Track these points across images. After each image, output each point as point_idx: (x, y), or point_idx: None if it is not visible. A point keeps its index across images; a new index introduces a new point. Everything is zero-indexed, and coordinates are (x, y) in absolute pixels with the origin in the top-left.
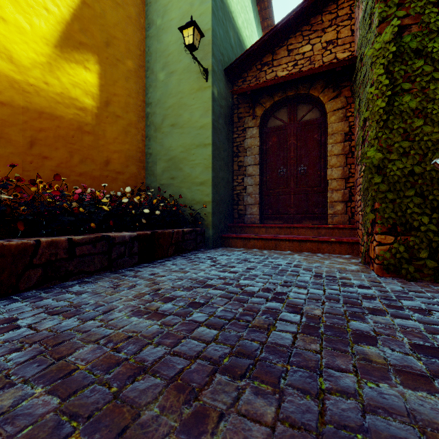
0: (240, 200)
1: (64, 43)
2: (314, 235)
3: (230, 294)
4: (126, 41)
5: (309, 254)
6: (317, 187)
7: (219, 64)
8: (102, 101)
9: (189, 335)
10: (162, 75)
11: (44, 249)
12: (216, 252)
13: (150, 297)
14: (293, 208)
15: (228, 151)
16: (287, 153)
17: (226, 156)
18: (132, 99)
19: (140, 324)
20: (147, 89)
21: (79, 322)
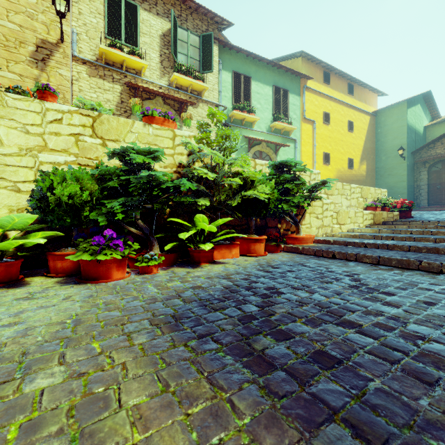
0: (417, 198)
1: (360, 161)
2: None
3: None
4: (371, 150)
5: None
6: None
7: (409, 153)
8: (366, 172)
9: None
10: (384, 158)
11: None
12: None
13: None
14: (444, 200)
15: (412, 181)
16: (441, 180)
17: (411, 183)
18: (372, 168)
19: None
20: (376, 162)
21: None
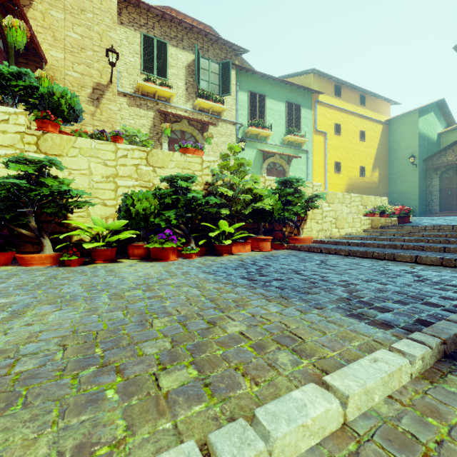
0: (429, 204)
1: (373, 168)
2: None
3: None
4: (384, 158)
5: None
6: None
7: (420, 160)
8: (379, 179)
9: None
10: (396, 165)
11: None
12: None
13: None
14: (455, 206)
15: (424, 187)
16: (452, 186)
17: (423, 189)
18: (385, 175)
19: None
20: (389, 169)
21: None
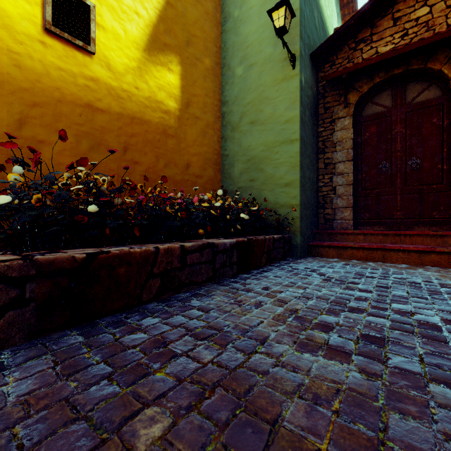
0: (327, 203)
1: (151, 46)
2: (437, 245)
3: (405, 326)
4: (204, 38)
5: (438, 269)
6: (437, 184)
7: (305, 49)
8: (183, 102)
9: (433, 400)
10: (240, 69)
11: (161, 257)
12: (309, 262)
13: (296, 322)
14: (401, 211)
15: (313, 147)
16: (391, 144)
17: (311, 153)
18: (209, 99)
19: (329, 368)
20: (223, 87)
21: (242, 354)
